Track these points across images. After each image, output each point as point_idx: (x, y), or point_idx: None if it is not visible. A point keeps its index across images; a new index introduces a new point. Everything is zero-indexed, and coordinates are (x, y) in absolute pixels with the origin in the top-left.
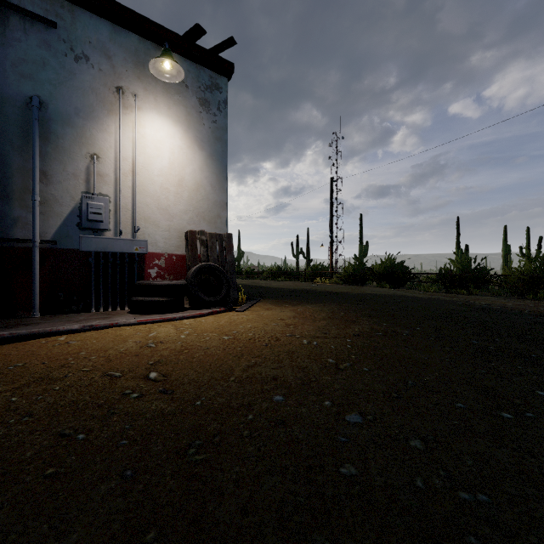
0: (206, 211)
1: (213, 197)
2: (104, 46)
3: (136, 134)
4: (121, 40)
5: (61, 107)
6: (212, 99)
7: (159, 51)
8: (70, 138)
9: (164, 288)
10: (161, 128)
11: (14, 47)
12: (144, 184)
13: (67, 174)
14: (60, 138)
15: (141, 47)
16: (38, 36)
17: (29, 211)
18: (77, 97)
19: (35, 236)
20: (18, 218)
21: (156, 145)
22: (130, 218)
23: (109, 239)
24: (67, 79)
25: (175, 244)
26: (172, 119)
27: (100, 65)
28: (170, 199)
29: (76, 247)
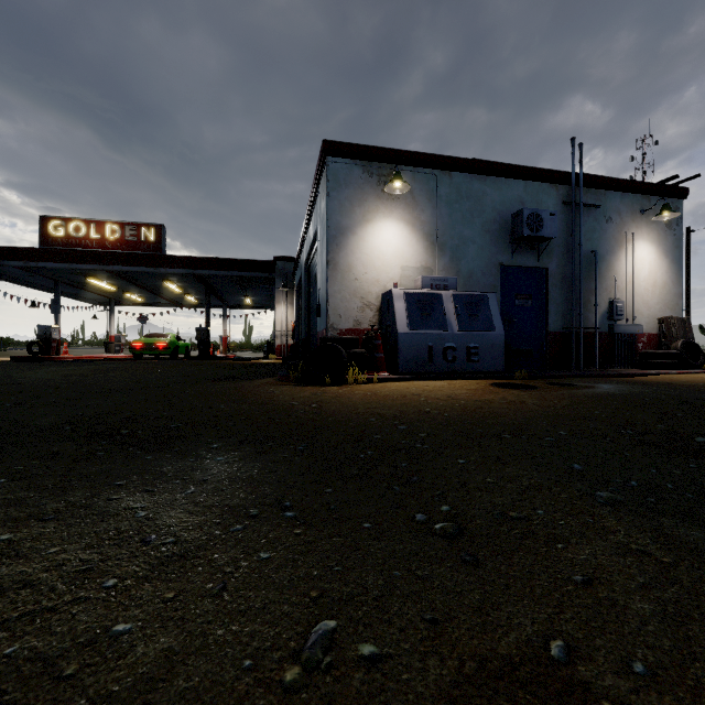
0: (669, 301)
1: (673, 291)
2: (617, 208)
3: (633, 258)
4: (624, 201)
5: (600, 252)
6: (673, 218)
7: (643, 198)
8: (604, 268)
9: (673, 355)
10: (643, 250)
11: (584, 225)
12: (635, 289)
13: (602, 289)
14: (600, 269)
15: (634, 200)
16: (592, 215)
17: (589, 312)
18: (606, 243)
19: (596, 326)
20: (585, 316)
21: (641, 262)
22: (629, 311)
23: (625, 325)
24: (602, 235)
25: (651, 326)
26: (650, 241)
27: (616, 221)
28: (648, 296)
29: (606, 331)
